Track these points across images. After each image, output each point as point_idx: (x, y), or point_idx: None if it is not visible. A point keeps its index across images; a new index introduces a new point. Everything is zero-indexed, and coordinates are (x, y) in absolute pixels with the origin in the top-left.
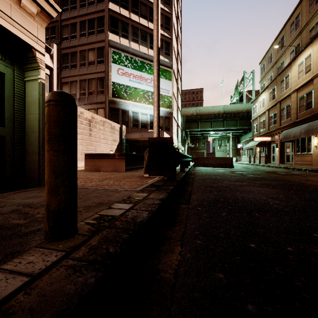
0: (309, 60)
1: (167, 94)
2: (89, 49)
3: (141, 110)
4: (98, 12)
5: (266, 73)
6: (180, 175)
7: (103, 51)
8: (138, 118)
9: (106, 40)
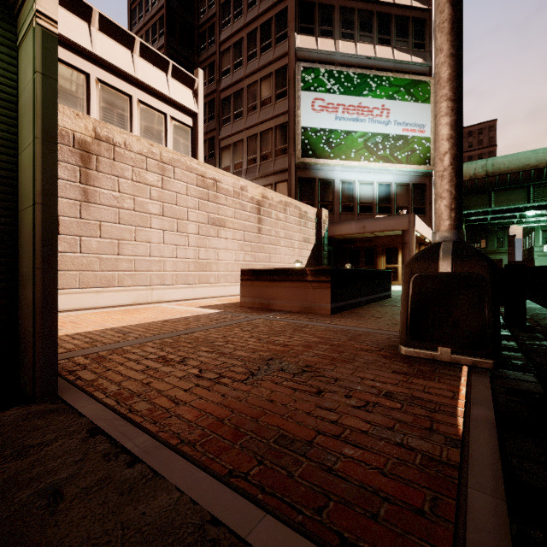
0: None
1: (419, 133)
2: (262, 78)
3: (360, 176)
4: (277, 4)
5: None
6: (546, 352)
7: (285, 74)
8: (353, 193)
9: (290, 51)
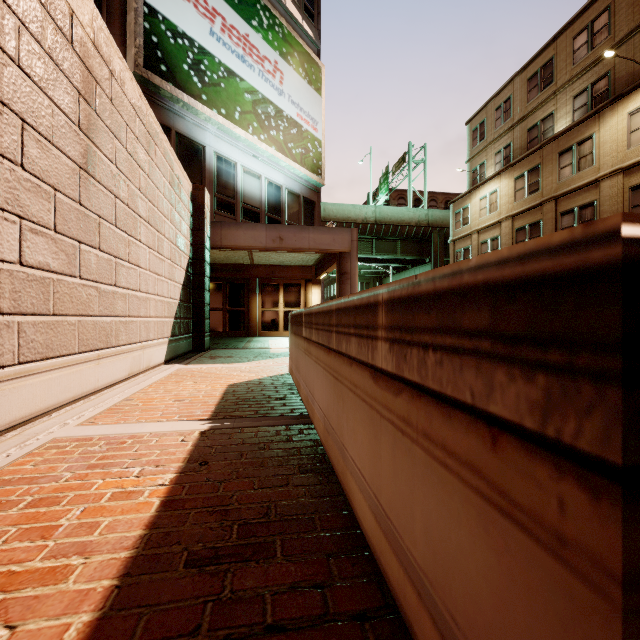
0: None
1: (313, 130)
2: None
3: (244, 159)
4: None
5: (491, 142)
6: None
7: None
8: (234, 183)
9: None
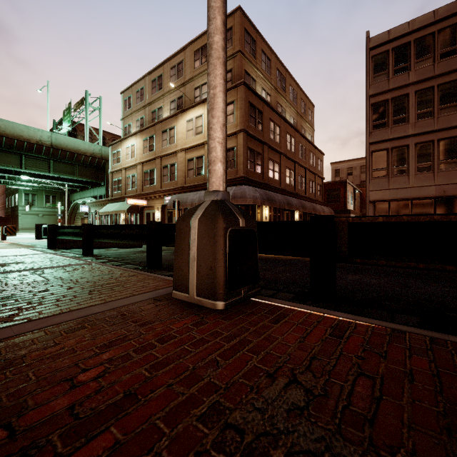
0: (200, 122)
1: None
2: None
3: None
4: None
5: (134, 111)
6: None
7: None
8: None
9: None
